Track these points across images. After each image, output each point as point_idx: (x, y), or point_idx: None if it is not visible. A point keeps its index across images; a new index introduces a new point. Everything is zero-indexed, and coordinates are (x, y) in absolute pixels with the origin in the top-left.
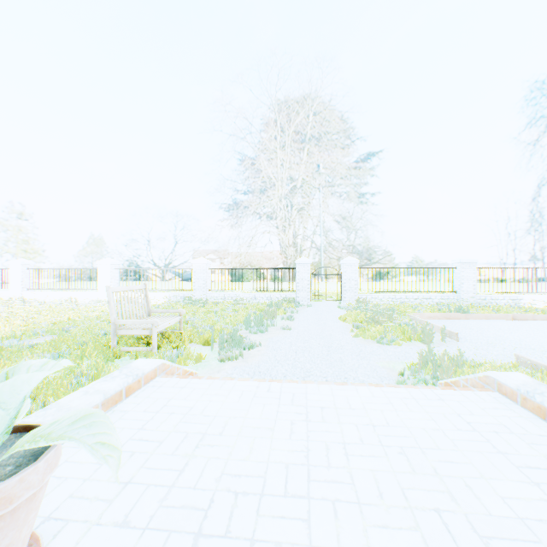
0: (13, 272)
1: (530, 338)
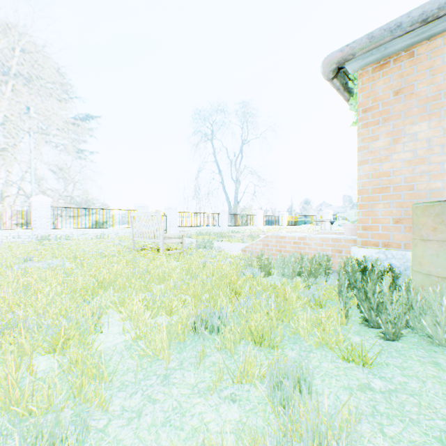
0: None
1: None
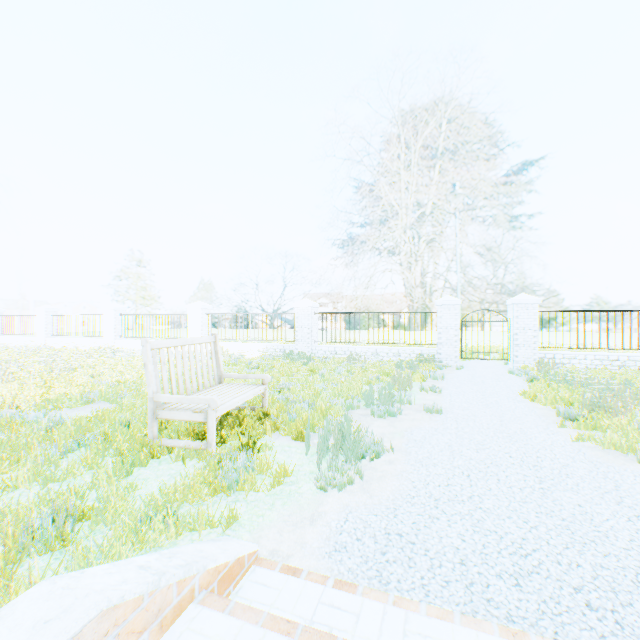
0: (106, 318)
1: None
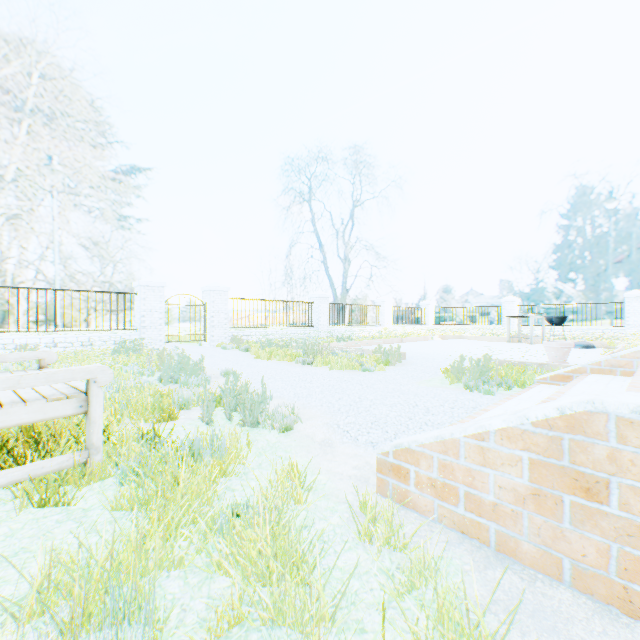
0: None
1: (438, 351)
